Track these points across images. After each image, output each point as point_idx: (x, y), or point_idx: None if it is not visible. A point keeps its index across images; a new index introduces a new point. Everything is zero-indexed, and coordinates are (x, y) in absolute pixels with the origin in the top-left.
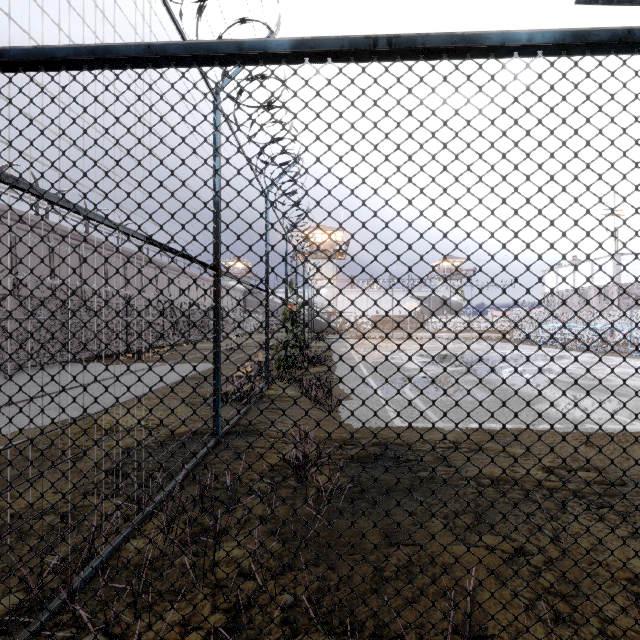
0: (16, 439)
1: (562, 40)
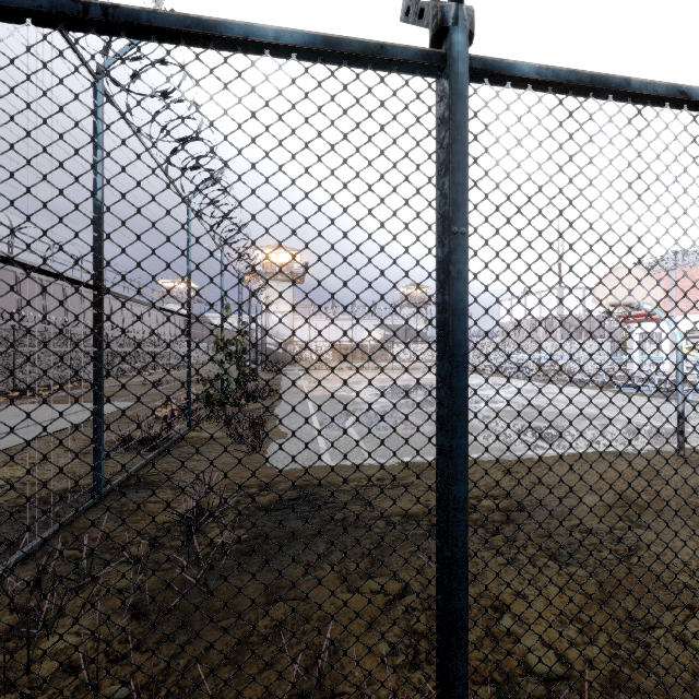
0: None
1: (313, 44)
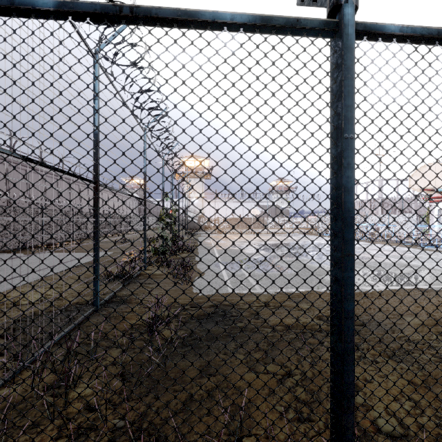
0: None
1: (254, 21)
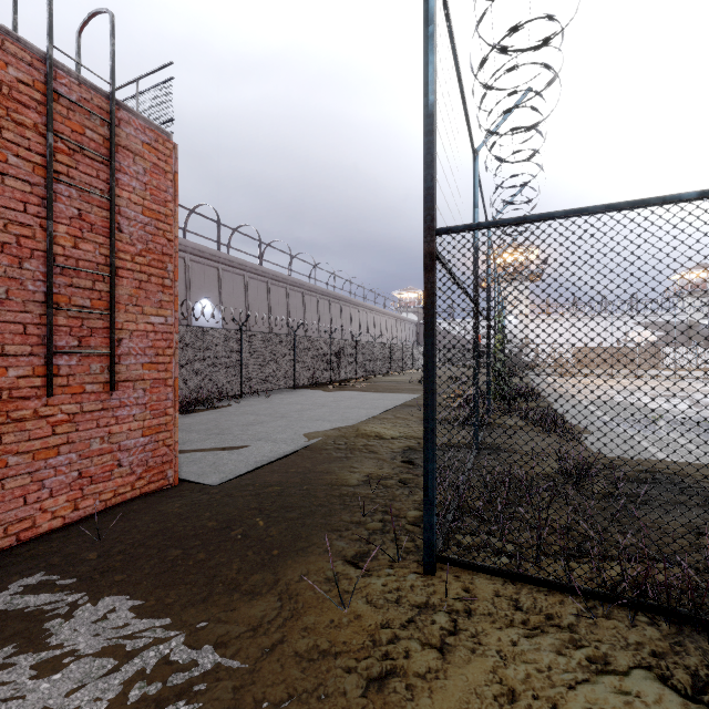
0: (318, 436)
1: None
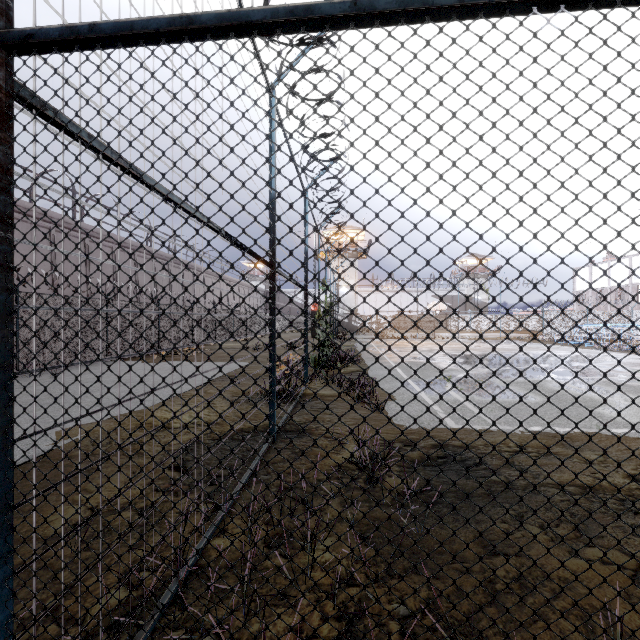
0: (76, 434)
1: None
